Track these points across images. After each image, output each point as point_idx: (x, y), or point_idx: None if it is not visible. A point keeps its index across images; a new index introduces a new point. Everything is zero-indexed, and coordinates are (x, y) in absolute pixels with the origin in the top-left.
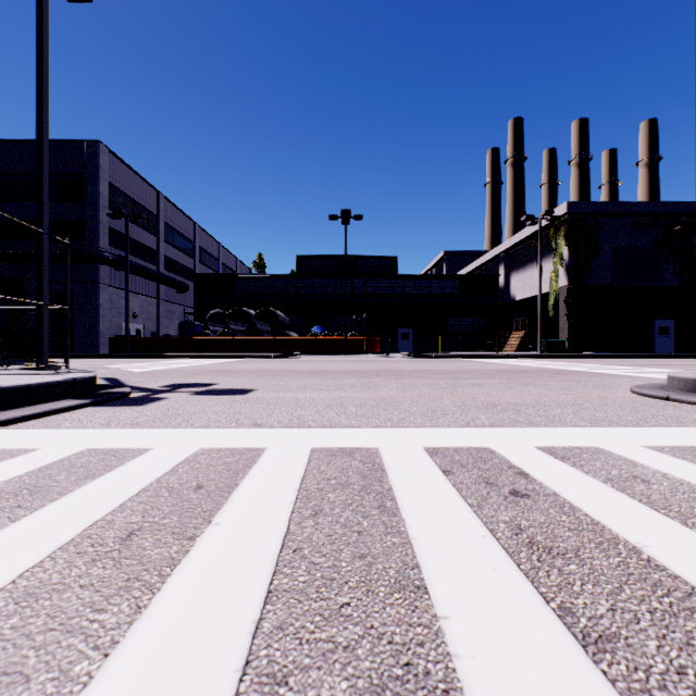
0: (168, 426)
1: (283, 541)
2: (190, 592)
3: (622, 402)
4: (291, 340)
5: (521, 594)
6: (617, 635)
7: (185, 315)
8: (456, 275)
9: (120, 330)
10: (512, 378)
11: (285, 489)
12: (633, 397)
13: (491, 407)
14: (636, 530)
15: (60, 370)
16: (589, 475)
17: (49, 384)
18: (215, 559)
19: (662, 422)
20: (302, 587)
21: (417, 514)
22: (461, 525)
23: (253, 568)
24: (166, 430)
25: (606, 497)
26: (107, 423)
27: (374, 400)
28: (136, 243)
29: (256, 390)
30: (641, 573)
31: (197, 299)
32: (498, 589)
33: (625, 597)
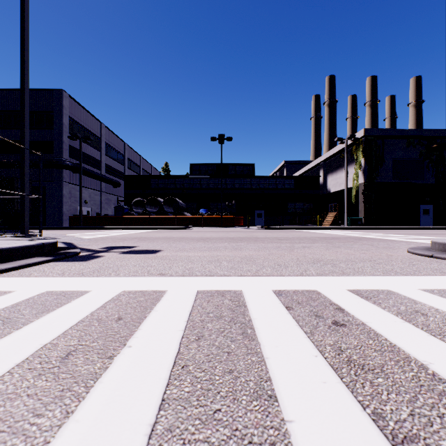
0: (102, 275)
1: (175, 359)
2: (106, 400)
3: (402, 259)
4: (186, 218)
5: (344, 402)
6: (417, 436)
7: (118, 202)
8: (292, 176)
9: (76, 211)
10: (329, 243)
11: (178, 320)
12: (409, 255)
13: (316, 262)
14: (422, 351)
15: (36, 237)
16: (386, 310)
17: (25, 247)
18: (126, 374)
19: (430, 272)
20: (187, 396)
21: (268, 339)
22: (300, 347)
23: (153, 380)
24: (101, 278)
25: (398, 326)
26: (62, 273)
27: (239, 257)
28: (86, 155)
29: (162, 251)
30: (429, 385)
31: (126, 191)
32: (328, 398)
33: (420, 404)
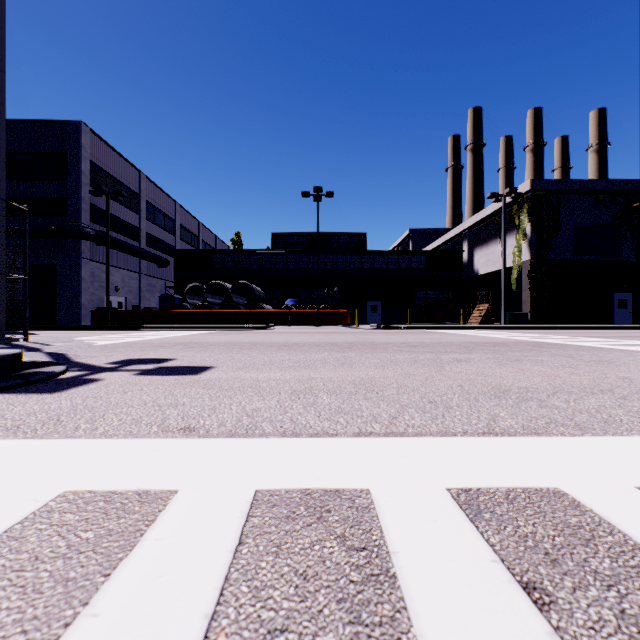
0: (55, 433)
1: None
2: None
3: None
4: (266, 313)
5: None
6: None
7: (166, 289)
8: (422, 251)
9: (102, 302)
10: (496, 353)
11: None
12: None
13: (501, 394)
14: None
15: (15, 343)
16: None
17: None
18: None
19: None
20: None
21: None
22: None
23: None
24: (47, 441)
25: None
26: None
27: (351, 383)
28: (118, 219)
29: (213, 368)
30: None
31: (177, 274)
32: None
33: None
